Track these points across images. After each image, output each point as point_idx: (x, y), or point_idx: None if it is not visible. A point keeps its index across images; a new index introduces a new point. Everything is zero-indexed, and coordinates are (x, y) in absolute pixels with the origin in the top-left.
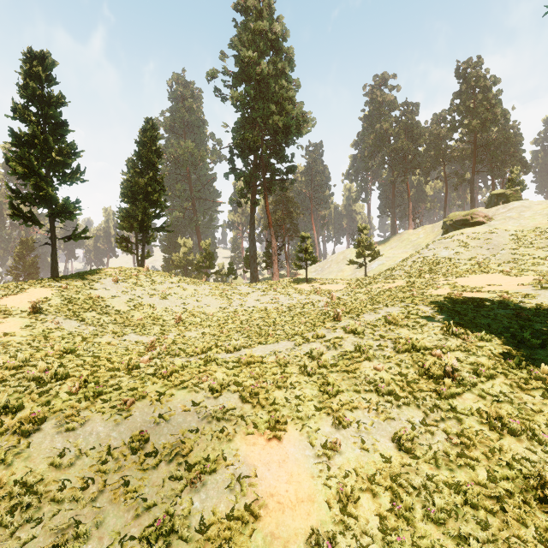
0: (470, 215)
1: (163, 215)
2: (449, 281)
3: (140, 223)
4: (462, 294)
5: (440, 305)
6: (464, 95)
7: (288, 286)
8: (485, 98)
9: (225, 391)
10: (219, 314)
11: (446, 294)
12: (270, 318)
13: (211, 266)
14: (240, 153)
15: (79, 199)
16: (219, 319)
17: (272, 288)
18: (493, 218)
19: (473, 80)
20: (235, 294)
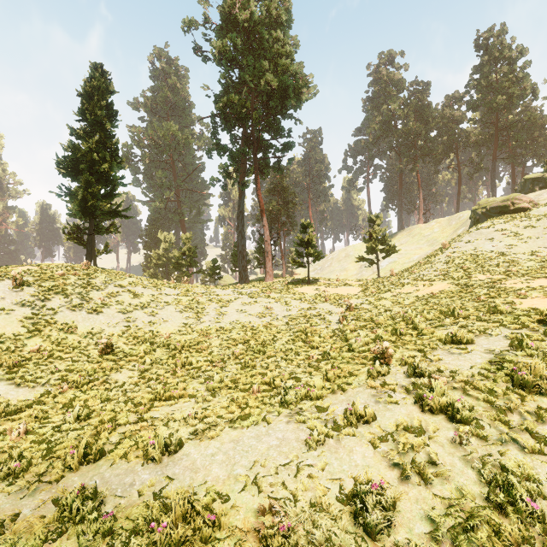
0: (511, 200)
1: (116, 194)
2: (527, 284)
3: (82, 203)
4: None
5: None
6: (486, 68)
7: (285, 289)
8: (510, 70)
9: None
10: (180, 335)
11: None
12: (257, 343)
13: (192, 264)
14: (224, 122)
15: None
16: (176, 346)
17: (264, 293)
18: (540, 204)
19: (497, 49)
20: (211, 302)
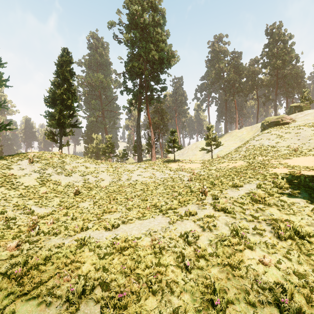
0: (281, 118)
1: (75, 115)
2: (280, 161)
3: (58, 120)
4: (301, 172)
5: (293, 183)
6: (271, 45)
7: (162, 165)
8: (284, 47)
9: (86, 301)
10: (110, 187)
11: (287, 172)
12: (148, 190)
13: (112, 152)
14: (130, 77)
15: (5, 100)
16: (109, 191)
17: (151, 167)
18: (296, 120)
19: (277, 35)
20: (124, 171)
